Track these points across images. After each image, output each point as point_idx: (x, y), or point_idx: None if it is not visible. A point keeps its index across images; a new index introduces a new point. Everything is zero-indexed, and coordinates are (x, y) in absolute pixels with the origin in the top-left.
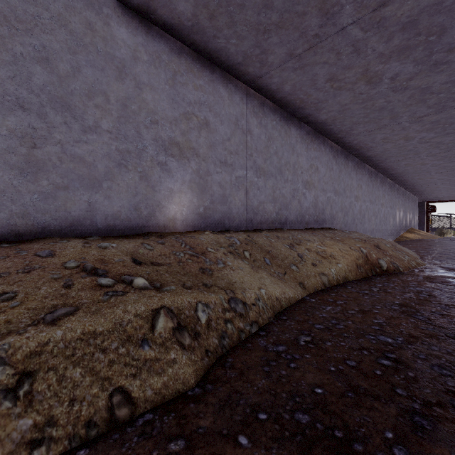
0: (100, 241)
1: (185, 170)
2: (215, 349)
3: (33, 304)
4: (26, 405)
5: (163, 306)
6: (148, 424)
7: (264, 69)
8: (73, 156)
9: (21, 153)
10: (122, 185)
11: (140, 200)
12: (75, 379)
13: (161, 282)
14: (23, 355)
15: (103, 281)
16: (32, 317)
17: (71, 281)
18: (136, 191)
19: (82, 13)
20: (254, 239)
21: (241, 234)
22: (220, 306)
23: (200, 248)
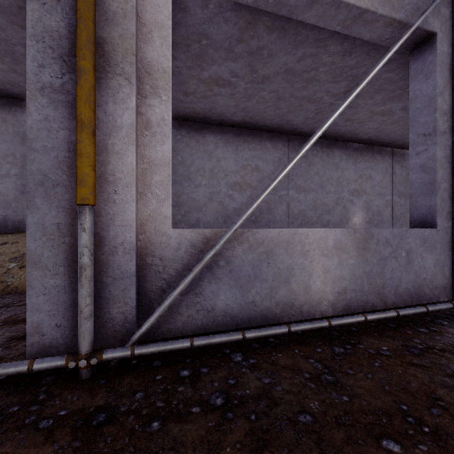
0: None
1: (360, 201)
2: None
3: None
4: None
5: None
6: None
7: (405, 142)
8: (323, 203)
9: (312, 205)
10: (337, 211)
11: (343, 217)
12: None
13: None
14: None
15: None
16: None
17: None
18: (341, 213)
19: (326, 152)
20: None
21: None
22: None
23: None
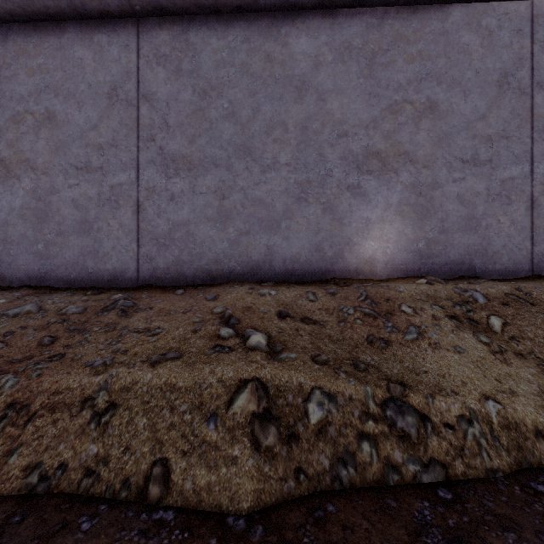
0: (268, 287)
1: (390, 188)
2: (319, 474)
3: (161, 343)
4: (101, 433)
5: (254, 379)
6: (159, 524)
7: None
8: (253, 199)
9: (215, 206)
10: (302, 223)
11: (323, 239)
12: (138, 427)
13: (285, 345)
14: (119, 387)
15: (223, 331)
16: (150, 354)
17: (200, 327)
18: (318, 228)
19: (261, 50)
20: (532, 296)
21: (496, 285)
22: (359, 406)
23: (388, 304)
